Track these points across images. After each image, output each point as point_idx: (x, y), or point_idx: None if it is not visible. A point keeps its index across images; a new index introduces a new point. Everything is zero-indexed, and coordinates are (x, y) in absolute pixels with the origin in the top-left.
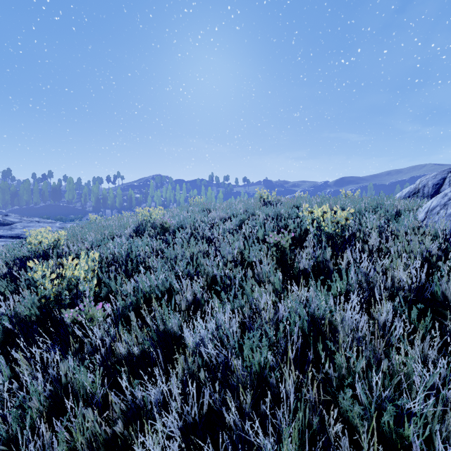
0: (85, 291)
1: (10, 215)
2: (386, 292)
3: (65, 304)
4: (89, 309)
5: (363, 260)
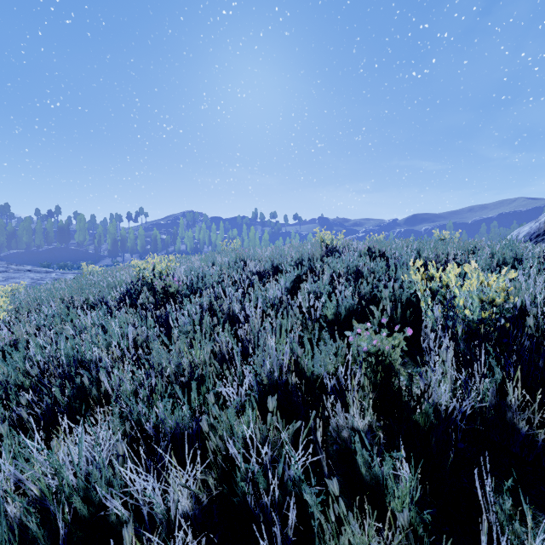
0: None
1: None
2: None
3: None
4: None
5: None
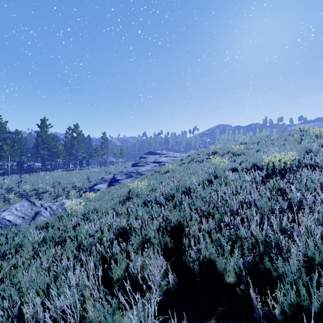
0: (240, 152)
1: (163, 151)
2: (321, 143)
3: (238, 153)
4: (248, 151)
5: (318, 138)
